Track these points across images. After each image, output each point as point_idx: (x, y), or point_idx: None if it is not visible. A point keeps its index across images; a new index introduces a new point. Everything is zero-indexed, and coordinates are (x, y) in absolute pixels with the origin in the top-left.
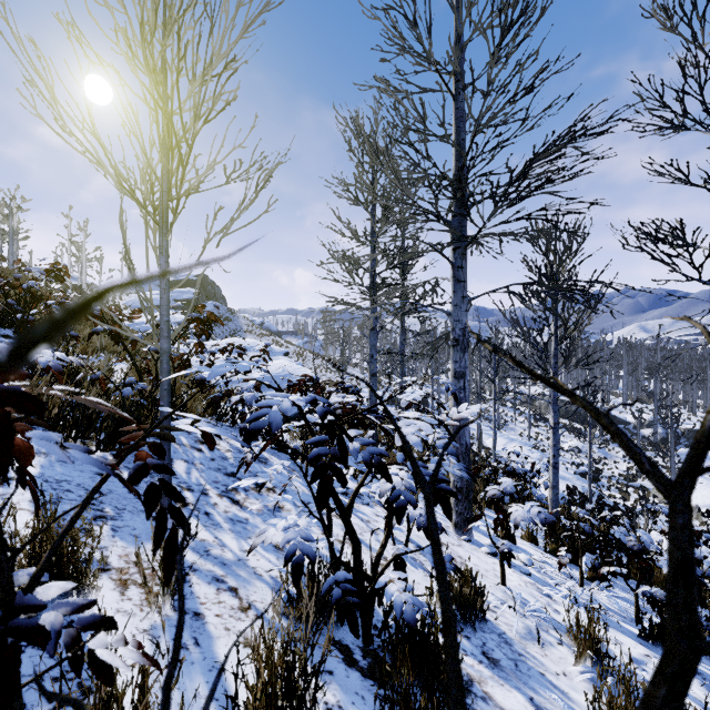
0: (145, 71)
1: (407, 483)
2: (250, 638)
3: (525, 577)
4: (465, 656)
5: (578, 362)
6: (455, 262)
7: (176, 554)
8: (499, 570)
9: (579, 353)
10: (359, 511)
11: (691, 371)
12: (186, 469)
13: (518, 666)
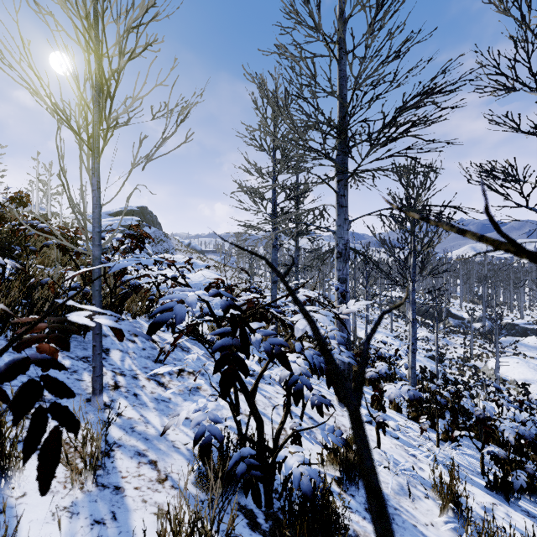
0: (78, 15)
1: (304, 369)
2: (164, 509)
3: (394, 440)
4: (351, 513)
5: (431, 271)
6: (339, 191)
7: (57, 457)
8: (375, 435)
9: (428, 266)
10: (263, 390)
11: (509, 280)
12: (121, 357)
13: (395, 519)
